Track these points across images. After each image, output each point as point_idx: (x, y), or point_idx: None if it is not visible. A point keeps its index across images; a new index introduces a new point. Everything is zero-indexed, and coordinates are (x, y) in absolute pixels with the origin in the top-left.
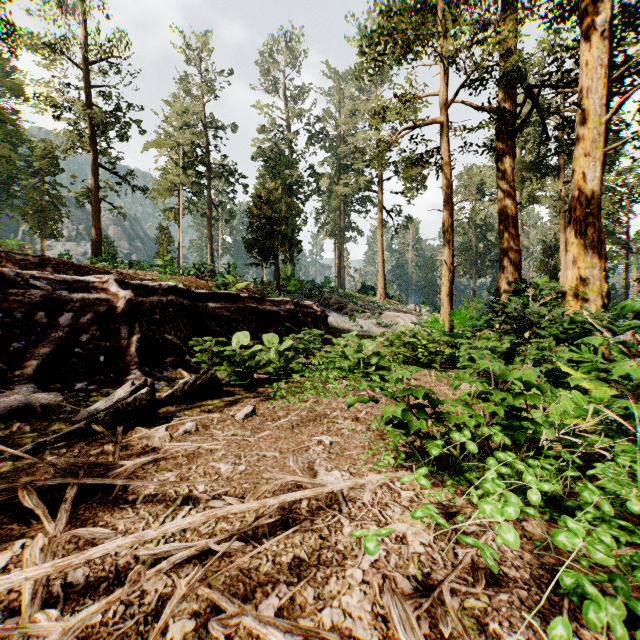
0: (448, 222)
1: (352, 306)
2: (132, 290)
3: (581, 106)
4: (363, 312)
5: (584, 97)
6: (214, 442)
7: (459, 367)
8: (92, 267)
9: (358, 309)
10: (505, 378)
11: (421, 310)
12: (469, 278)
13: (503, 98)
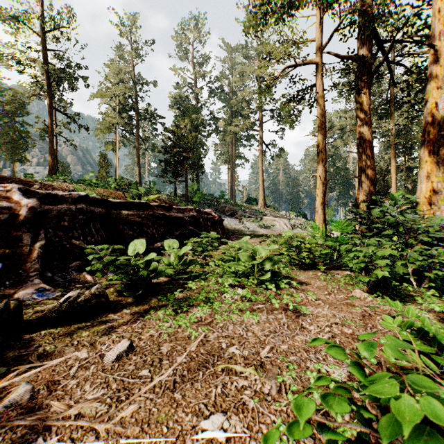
0: (322, 144)
1: (241, 212)
2: (39, 199)
3: (434, 47)
4: (249, 217)
5: (436, 40)
6: (37, 440)
7: (338, 267)
8: (17, 179)
9: (245, 215)
10: (393, 283)
11: (290, 215)
12: None
13: (362, 49)
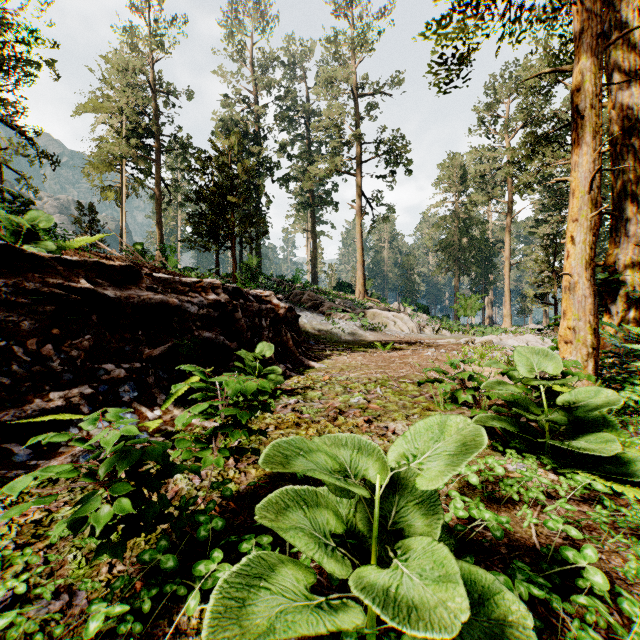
0: (594, 82)
1: (330, 303)
2: None
3: None
4: (343, 311)
5: None
6: None
7: None
8: None
9: (337, 307)
10: None
11: (405, 309)
12: (452, 275)
13: None
